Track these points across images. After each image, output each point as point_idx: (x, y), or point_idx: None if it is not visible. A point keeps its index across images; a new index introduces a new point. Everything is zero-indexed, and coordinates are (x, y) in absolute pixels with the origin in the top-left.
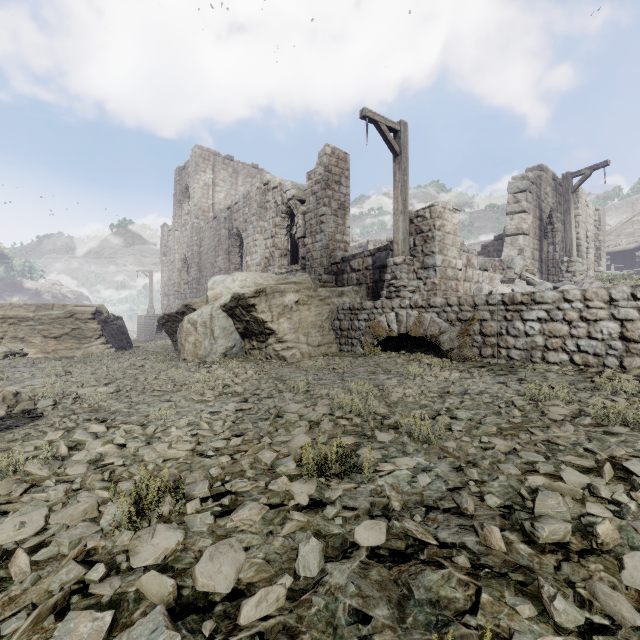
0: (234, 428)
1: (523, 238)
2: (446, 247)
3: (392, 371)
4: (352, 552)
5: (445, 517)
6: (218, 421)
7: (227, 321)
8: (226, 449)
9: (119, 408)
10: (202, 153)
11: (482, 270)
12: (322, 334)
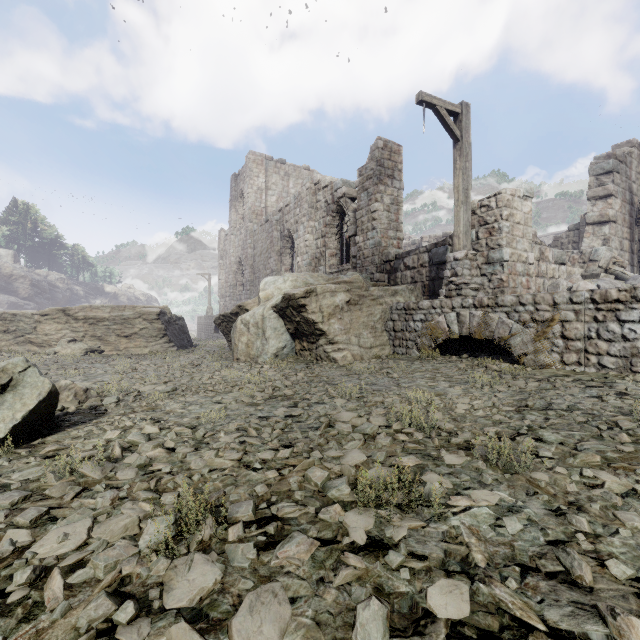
0: (283, 437)
1: (609, 226)
2: (515, 239)
3: (454, 378)
4: (426, 625)
5: (550, 586)
6: (266, 428)
7: (278, 322)
8: (273, 462)
9: (173, 408)
10: (255, 159)
11: (558, 264)
12: (374, 335)
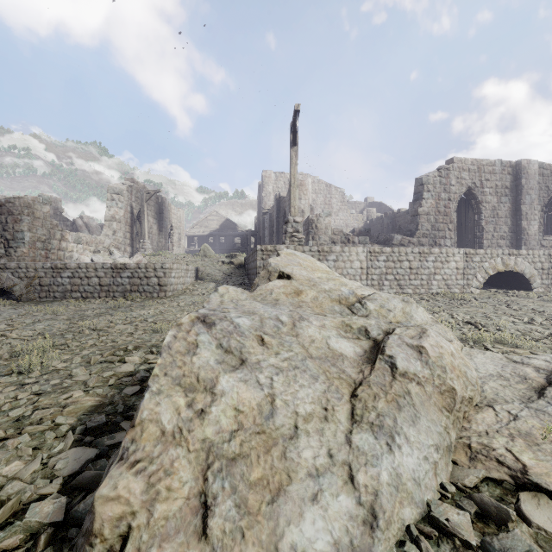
0: None
1: (116, 224)
2: (36, 227)
3: None
4: None
5: None
6: None
7: None
8: None
9: None
10: None
11: (77, 243)
12: None
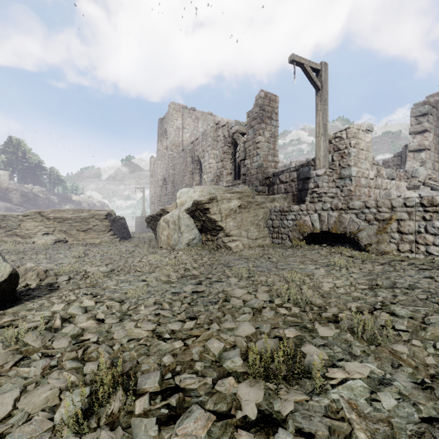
0: (189, 310)
1: (425, 152)
2: (360, 161)
3: (318, 262)
4: None
5: None
6: (177, 302)
7: (189, 220)
8: (180, 332)
9: (109, 285)
10: (175, 107)
11: (390, 179)
12: (258, 230)
